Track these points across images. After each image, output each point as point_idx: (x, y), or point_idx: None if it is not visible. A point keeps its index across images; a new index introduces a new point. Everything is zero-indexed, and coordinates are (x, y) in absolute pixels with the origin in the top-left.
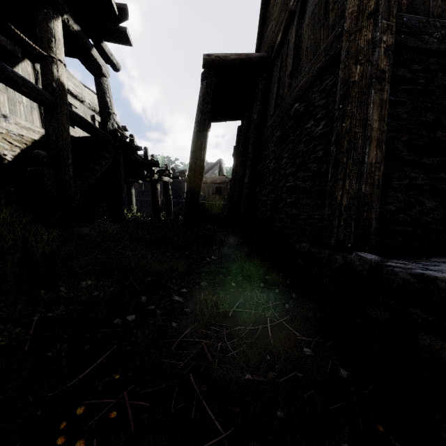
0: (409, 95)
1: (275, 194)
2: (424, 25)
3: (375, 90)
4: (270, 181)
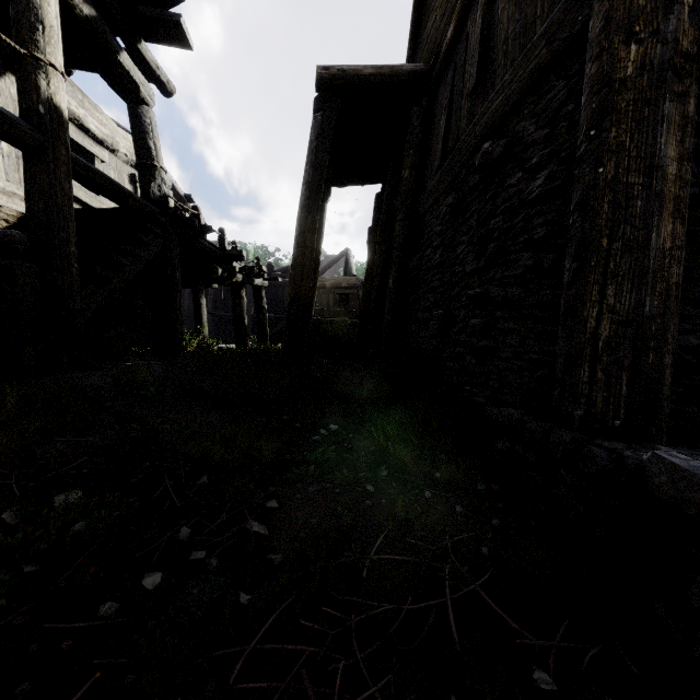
0: None
1: (444, 309)
2: None
3: (671, 94)
4: (433, 285)
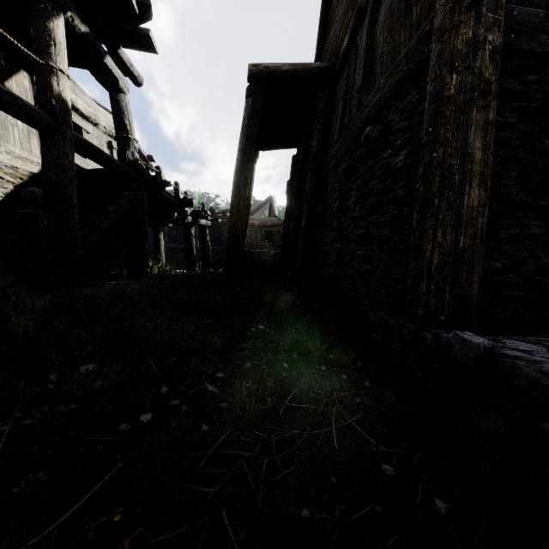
0: (521, 115)
1: (340, 244)
2: (541, 21)
3: (477, 107)
4: (333, 226)
